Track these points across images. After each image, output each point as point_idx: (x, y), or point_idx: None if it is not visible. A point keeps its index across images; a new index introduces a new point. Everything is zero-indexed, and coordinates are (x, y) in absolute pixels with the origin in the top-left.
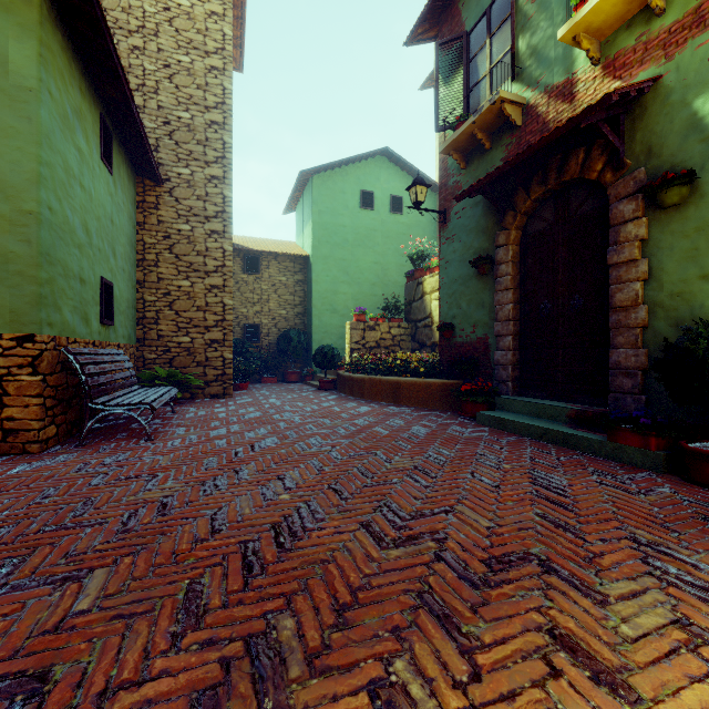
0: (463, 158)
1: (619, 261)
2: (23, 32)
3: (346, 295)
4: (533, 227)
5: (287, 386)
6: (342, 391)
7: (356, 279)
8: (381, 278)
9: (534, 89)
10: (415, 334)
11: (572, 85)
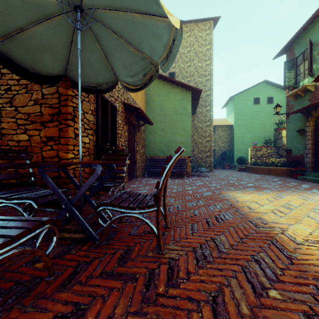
0: (294, 97)
1: None
2: (189, 103)
3: (247, 137)
4: (318, 121)
5: (226, 170)
6: (248, 171)
7: (251, 131)
8: (263, 130)
9: None
10: (278, 152)
11: None
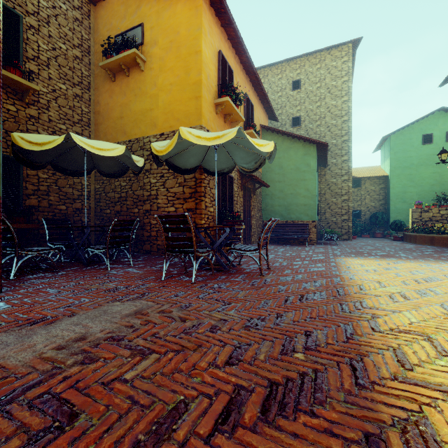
0: None
1: None
2: (313, 158)
3: (412, 193)
4: None
5: (375, 238)
6: (405, 241)
7: (419, 184)
8: (438, 181)
9: None
10: None
11: None
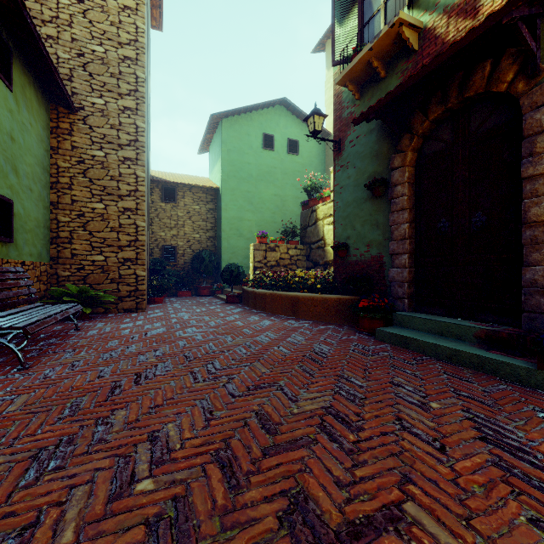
0: (358, 90)
1: (536, 173)
2: None
3: (250, 221)
4: (429, 149)
5: (199, 299)
6: (246, 304)
7: (259, 208)
8: (280, 208)
9: (432, 12)
10: (310, 254)
11: (475, 0)
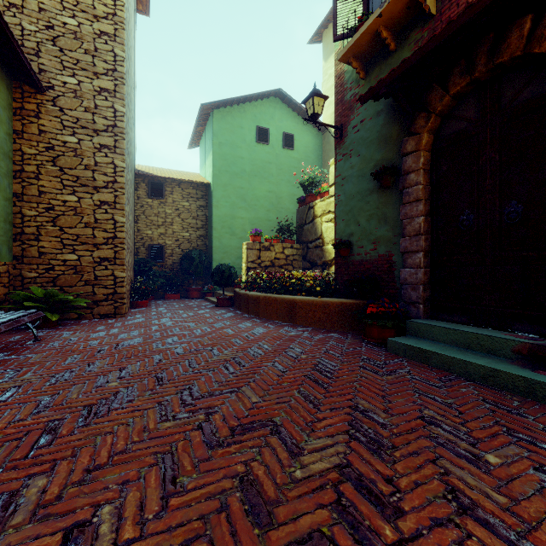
0: (363, 67)
1: None
2: None
3: (243, 219)
4: (448, 129)
5: (188, 302)
6: (238, 308)
7: (252, 206)
8: (275, 205)
9: None
10: (307, 254)
11: None
